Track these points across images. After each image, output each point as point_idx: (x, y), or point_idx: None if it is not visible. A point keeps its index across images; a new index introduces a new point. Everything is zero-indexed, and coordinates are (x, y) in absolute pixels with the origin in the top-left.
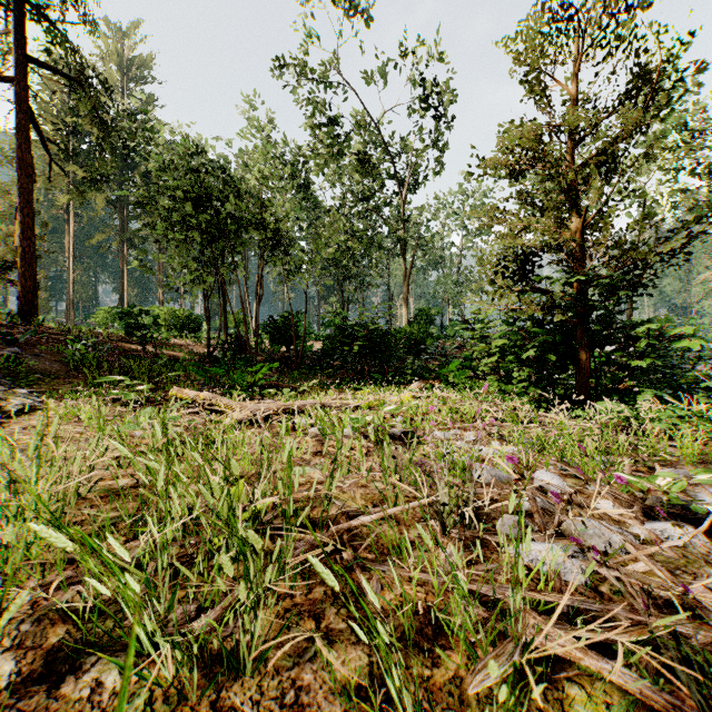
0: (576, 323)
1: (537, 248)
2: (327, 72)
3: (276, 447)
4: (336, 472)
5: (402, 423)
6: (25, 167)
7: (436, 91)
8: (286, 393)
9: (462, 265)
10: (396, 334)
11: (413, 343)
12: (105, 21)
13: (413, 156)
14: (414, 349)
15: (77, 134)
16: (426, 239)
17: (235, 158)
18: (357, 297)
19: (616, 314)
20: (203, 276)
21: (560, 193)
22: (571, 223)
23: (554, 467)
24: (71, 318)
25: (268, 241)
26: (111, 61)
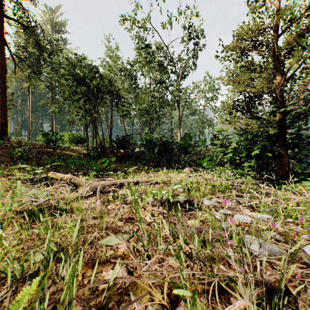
0: (278, 135)
1: (258, 93)
2: (143, 23)
3: (102, 214)
4: (139, 242)
5: (185, 197)
6: (1, 66)
7: (194, 31)
8: (118, 174)
9: (204, 113)
10: (176, 143)
11: (183, 148)
12: (45, 6)
13: (182, 63)
14: (183, 151)
15: (26, 51)
16: (188, 102)
17: (102, 65)
18: (157, 128)
19: (304, 130)
20: (85, 117)
21: (273, 60)
22: (275, 79)
23: (309, 239)
24: (30, 138)
25: (114, 100)
26: (47, 23)
